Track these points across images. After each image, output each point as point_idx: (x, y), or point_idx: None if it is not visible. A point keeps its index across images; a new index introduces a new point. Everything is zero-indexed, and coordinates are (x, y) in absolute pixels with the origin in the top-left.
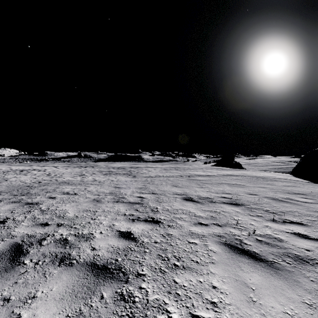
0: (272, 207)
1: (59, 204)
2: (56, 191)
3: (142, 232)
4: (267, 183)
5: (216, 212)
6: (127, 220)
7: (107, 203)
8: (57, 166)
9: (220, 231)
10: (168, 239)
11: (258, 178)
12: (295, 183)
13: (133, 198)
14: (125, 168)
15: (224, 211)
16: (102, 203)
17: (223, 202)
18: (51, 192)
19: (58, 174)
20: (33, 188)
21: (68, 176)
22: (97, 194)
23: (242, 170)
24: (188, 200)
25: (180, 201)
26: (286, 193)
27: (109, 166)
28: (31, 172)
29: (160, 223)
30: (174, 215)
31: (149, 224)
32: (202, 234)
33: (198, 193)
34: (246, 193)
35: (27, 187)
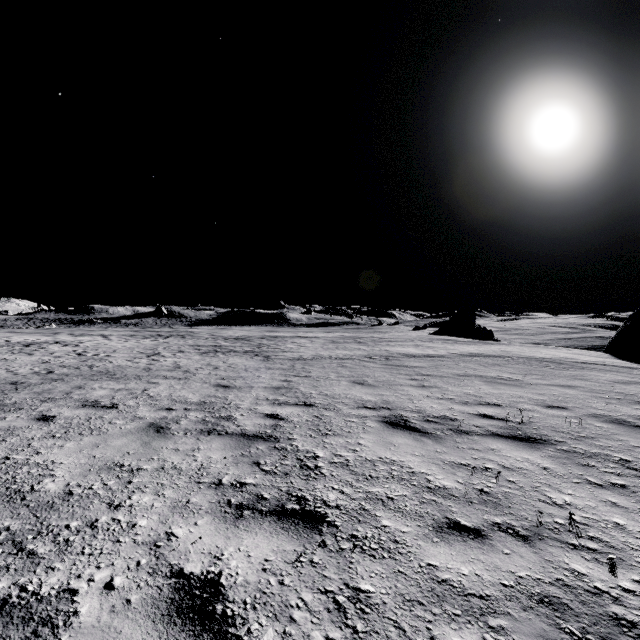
0: (632, 452)
1: (48, 441)
2: (71, 396)
3: (261, 583)
4: (570, 375)
5: (486, 471)
6: (219, 513)
7: (179, 439)
8: (110, 335)
9: (537, 572)
10: (356, 632)
11: (542, 363)
12: (633, 375)
13: (255, 418)
14: (251, 340)
15: (507, 467)
16: (167, 437)
17: (491, 432)
18: (57, 401)
19: (103, 352)
20: (21, 387)
21: (123, 358)
22: (165, 407)
23: (497, 343)
24: (397, 428)
25: (376, 432)
26: (636, 403)
27: (217, 334)
28: (46, 348)
29: (326, 525)
30: (368, 488)
31: (288, 534)
32: (479, 589)
33: (419, 404)
34: (536, 402)
35: (9, 384)
